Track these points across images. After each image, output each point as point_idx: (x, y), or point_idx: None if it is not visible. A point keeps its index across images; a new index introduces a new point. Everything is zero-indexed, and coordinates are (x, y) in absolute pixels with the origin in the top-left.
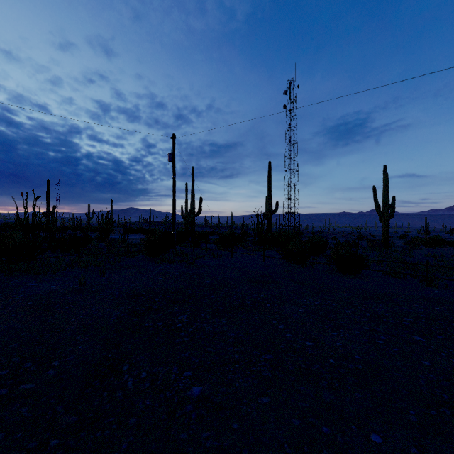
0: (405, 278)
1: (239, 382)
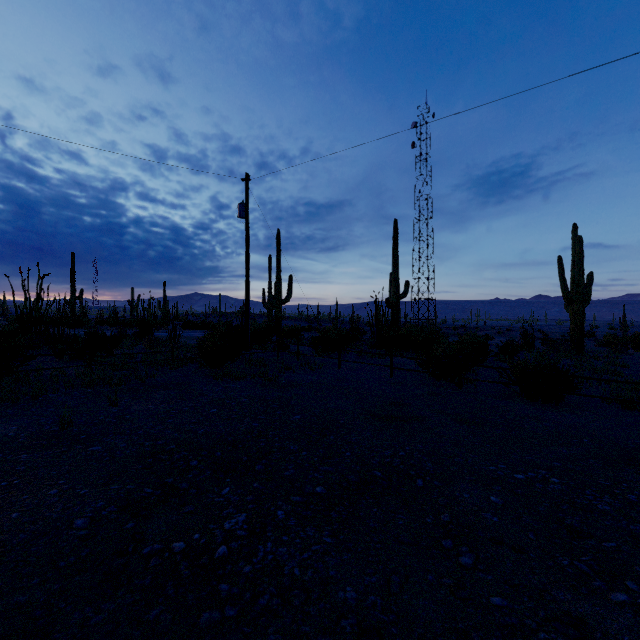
0: None
1: None
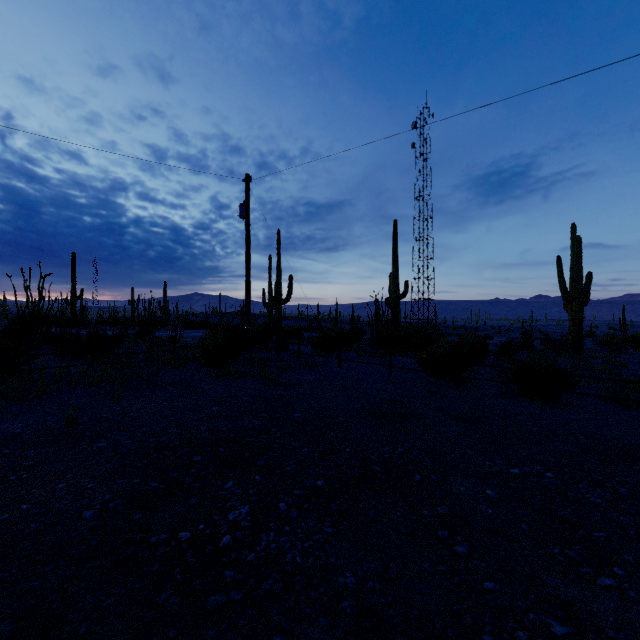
0: None
1: None
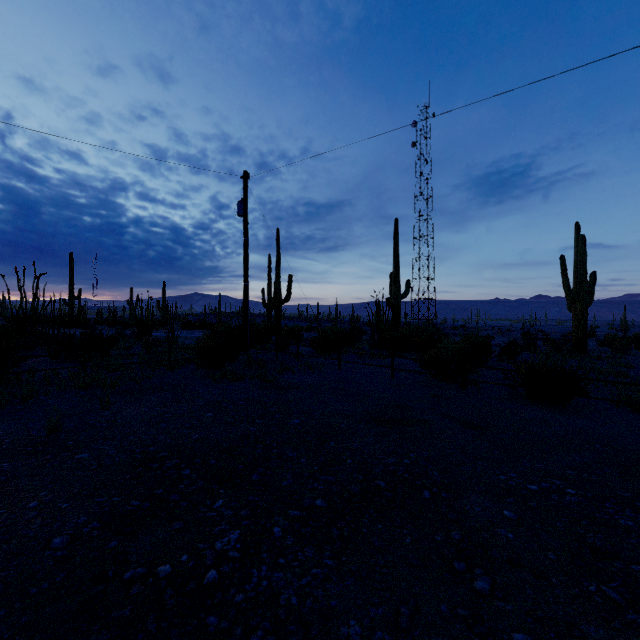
0: None
1: None
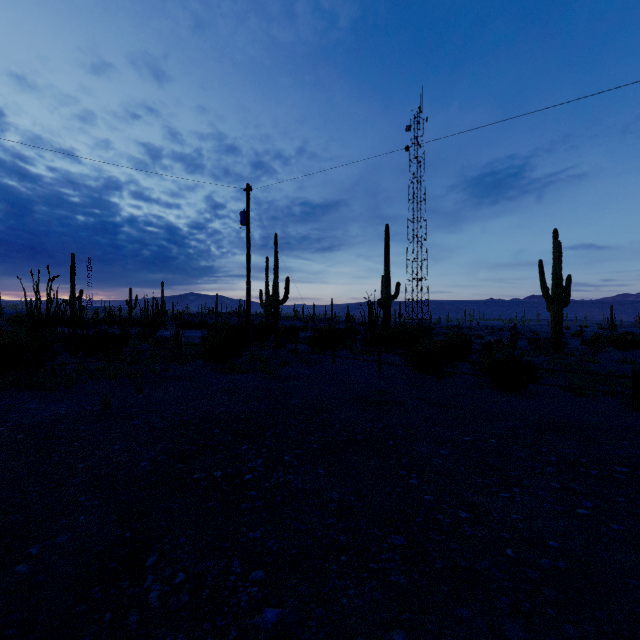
0: (596, 397)
1: (348, 596)
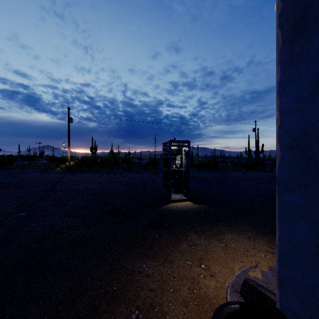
0: None
1: None
